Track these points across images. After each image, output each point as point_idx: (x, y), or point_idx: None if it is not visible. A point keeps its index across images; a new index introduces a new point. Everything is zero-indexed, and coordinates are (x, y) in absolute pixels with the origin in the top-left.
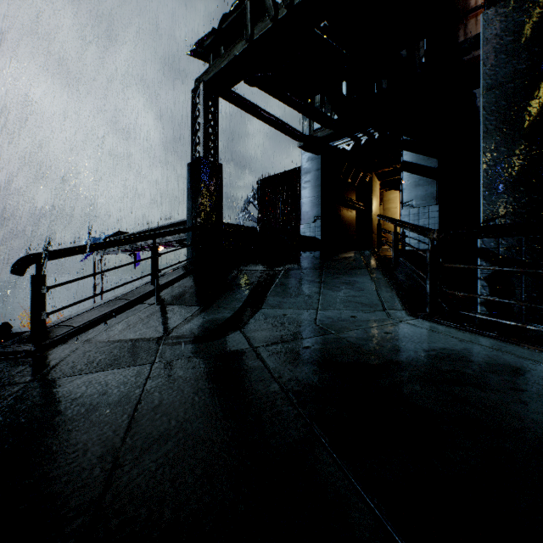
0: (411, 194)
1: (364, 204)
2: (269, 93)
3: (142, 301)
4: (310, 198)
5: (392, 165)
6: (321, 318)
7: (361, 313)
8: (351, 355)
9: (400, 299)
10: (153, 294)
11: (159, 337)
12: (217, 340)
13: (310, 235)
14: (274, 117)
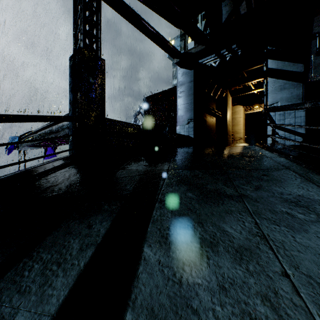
0: (276, 97)
1: (221, 112)
2: None
3: None
4: (185, 105)
5: (244, 83)
6: None
7: None
8: None
9: None
10: None
11: None
12: None
13: (184, 134)
14: (156, 31)
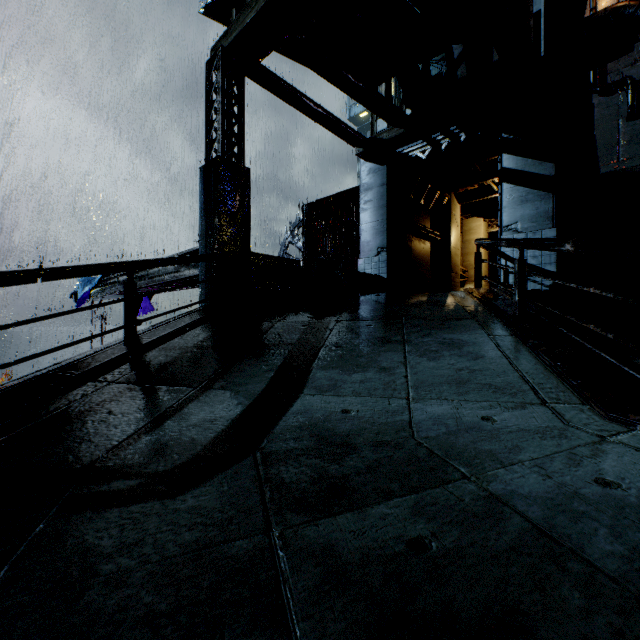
0: (514, 214)
1: (440, 233)
2: (317, 71)
3: (95, 376)
4: (372, 224)
5: (479, 182)
6: (420, 422)
7: (499, 410)
8: (579, 606)
9: (566, 378)
10: (121, 363)
11: (78, 470)
12: (193, 492)
13: (371, 273)
14: (324, 110)
